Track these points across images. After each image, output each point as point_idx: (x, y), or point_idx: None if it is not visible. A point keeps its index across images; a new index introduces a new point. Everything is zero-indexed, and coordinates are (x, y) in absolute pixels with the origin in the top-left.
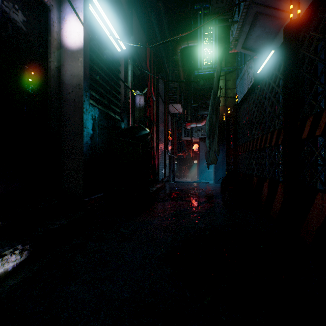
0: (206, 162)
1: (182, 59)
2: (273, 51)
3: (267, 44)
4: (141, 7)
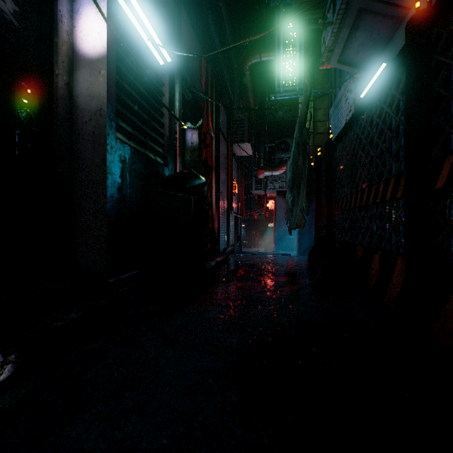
0: (285, 225)
1: (252, 79)
2: (385, 65)
3: (374, 56)
4: (194, 7)
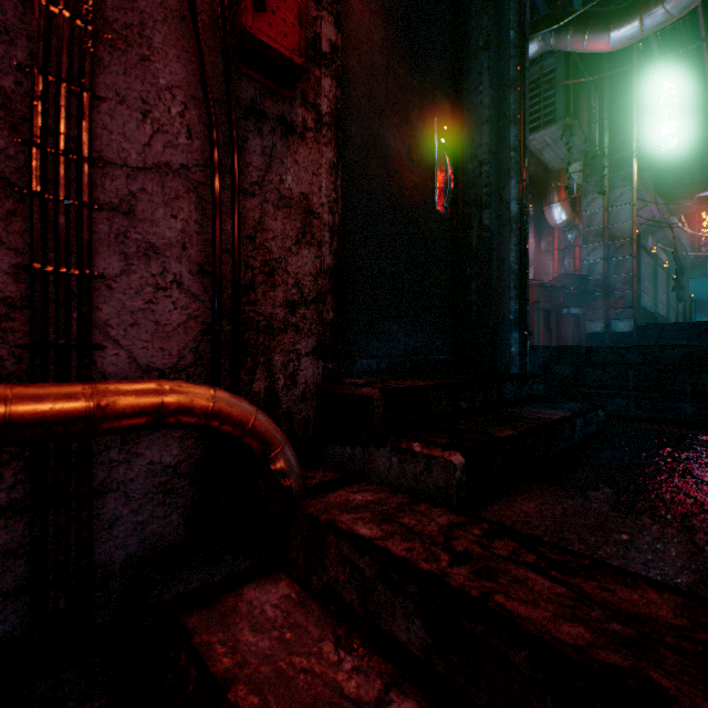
0: None
1: None
2: None
3: None
4: None
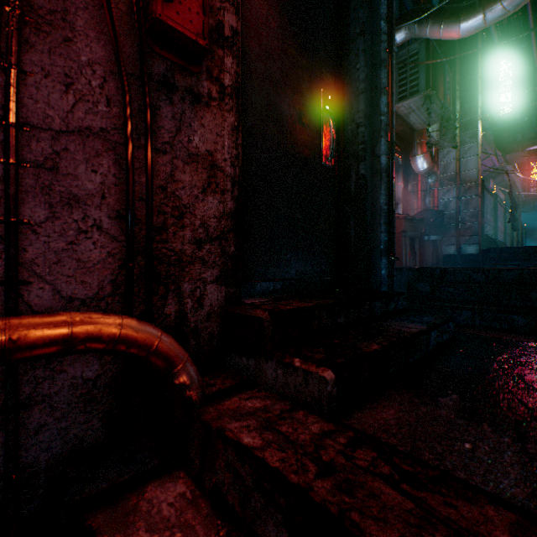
0: None
1: None
2: None
3: None
4: None
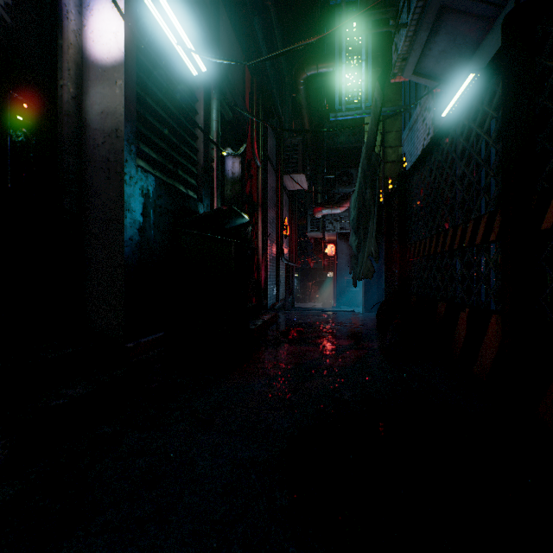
0: (348, 275)
1: (307, 96)
2: (472, 76)
3: (459, 66)
4: (236, 7)
